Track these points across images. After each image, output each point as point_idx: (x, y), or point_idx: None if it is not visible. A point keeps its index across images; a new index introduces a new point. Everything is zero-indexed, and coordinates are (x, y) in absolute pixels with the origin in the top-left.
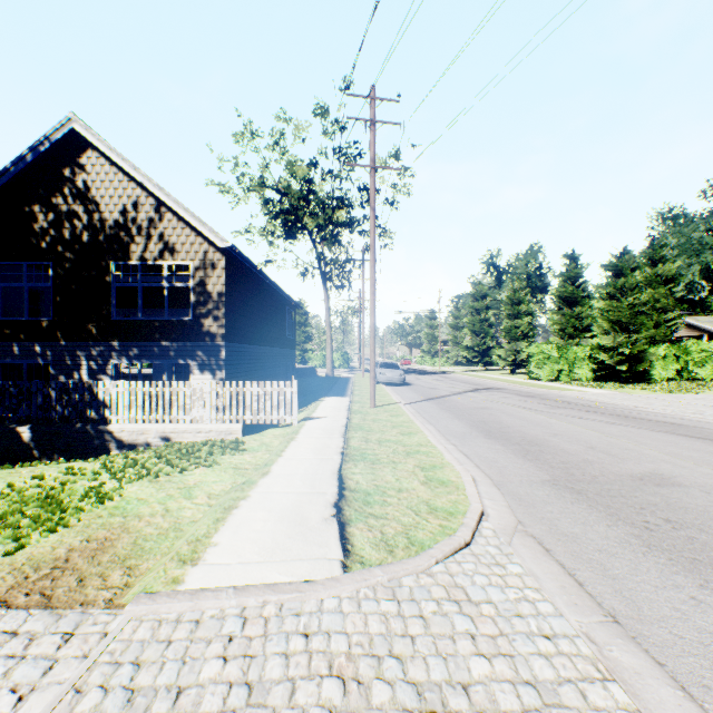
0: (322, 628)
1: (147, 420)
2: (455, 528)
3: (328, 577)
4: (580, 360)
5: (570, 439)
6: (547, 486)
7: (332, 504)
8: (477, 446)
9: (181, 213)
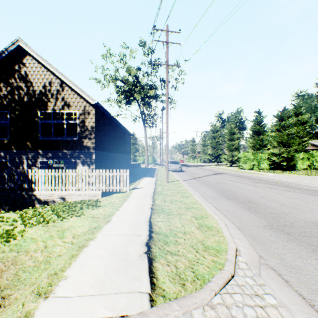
0: None
1: (53, 189)
2: (222, 263)
3: (139, 312)
4: (263, 160)
5: (270, 199)
6: (268, 229)
7: (145, 243)
8: (222, 203)
9: (72, 86)
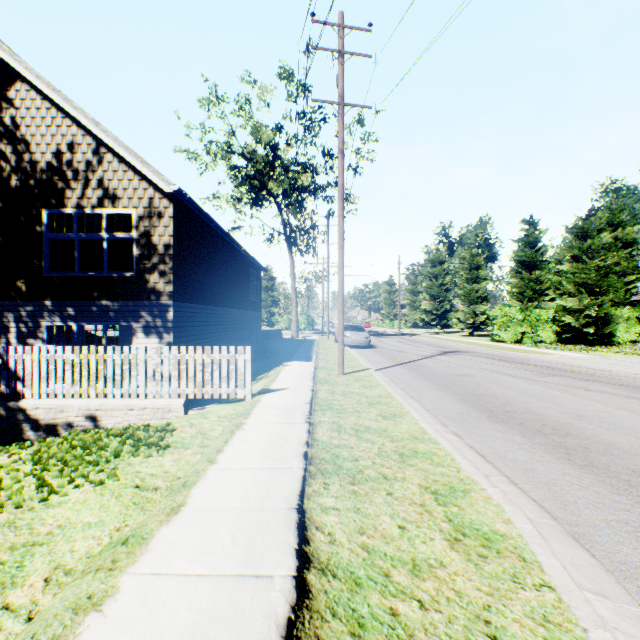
0: None
1: (68, 394)
2: None
3: None
4: (544, 322)
5: (605, 424)
6: None
7: (281, 630)
8: (488, 436)
9: (120, 152)
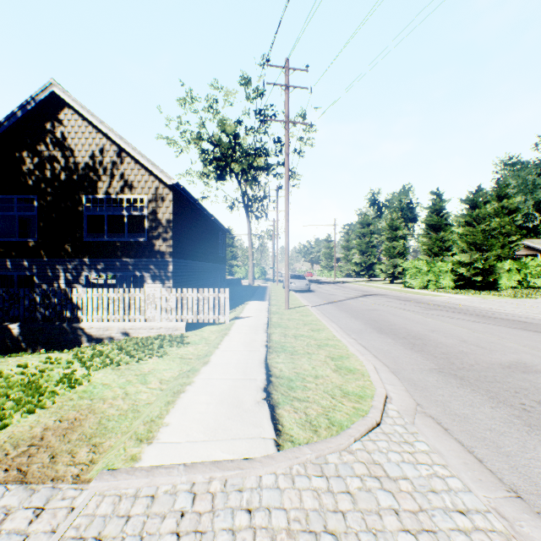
0: (263, 504)
1: (111, 319)
2: (366, 410)
3: (264, 455)
4: (444, 273)
5: (446, 334)
6: (435, 373)
7: (262, 388)
8: (372, 340)
9: (137, 157)
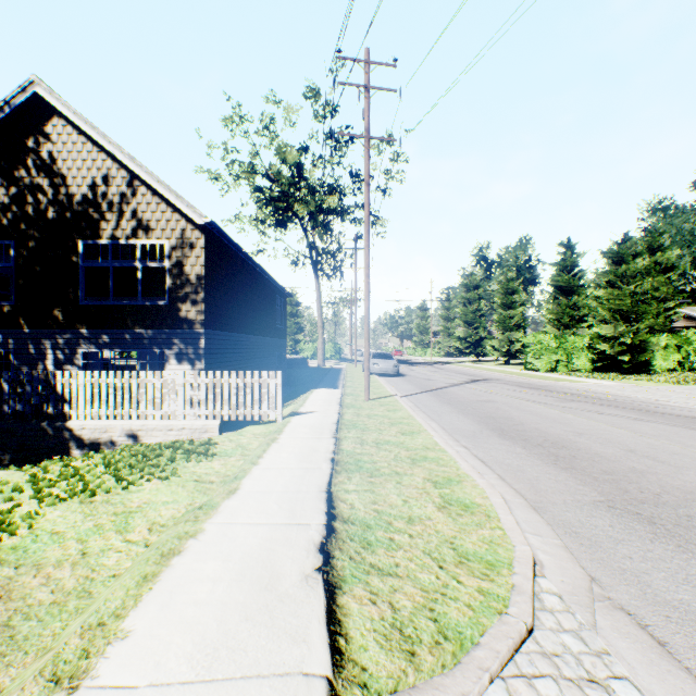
0: None
1: (112, 416)
2: (504, 597)
3: None
4: (579, 350)
5: (601, 440)
6: (603, 510)
7: (317, 545)
8: (493, 448)
9: (155, 186)
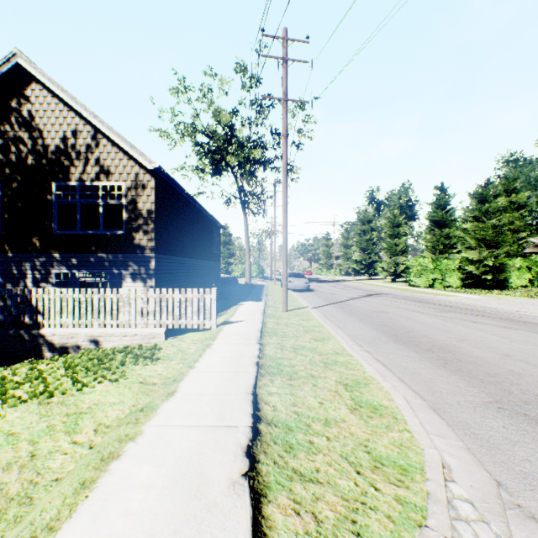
0: None
1: (77, 325)
2: (421, 507)
3: None
4: (451, 271)
5: (479, 345)
6: (494, 411)
7: (244, 449)
8: (391, 353)
9: (113, 138)
